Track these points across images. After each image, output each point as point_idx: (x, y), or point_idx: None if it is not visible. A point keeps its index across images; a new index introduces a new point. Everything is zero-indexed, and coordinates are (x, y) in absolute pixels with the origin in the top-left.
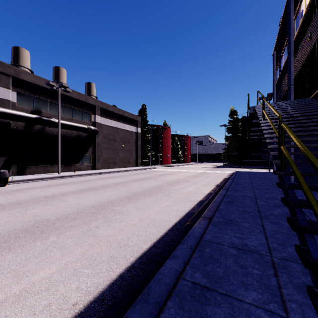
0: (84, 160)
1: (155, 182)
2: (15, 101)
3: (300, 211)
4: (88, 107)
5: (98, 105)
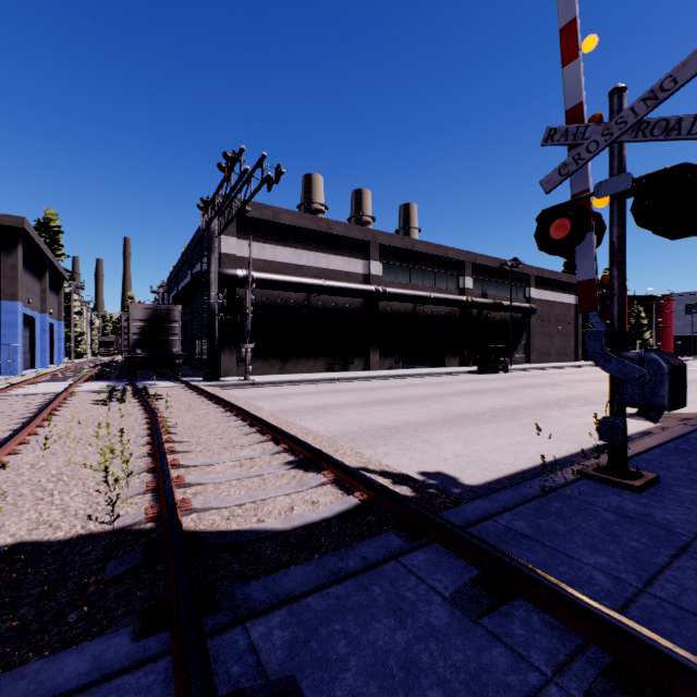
0: (517, 350)
1: None
2: (471, 288)
3: None
4: (521, 279)
5: (532, 273)
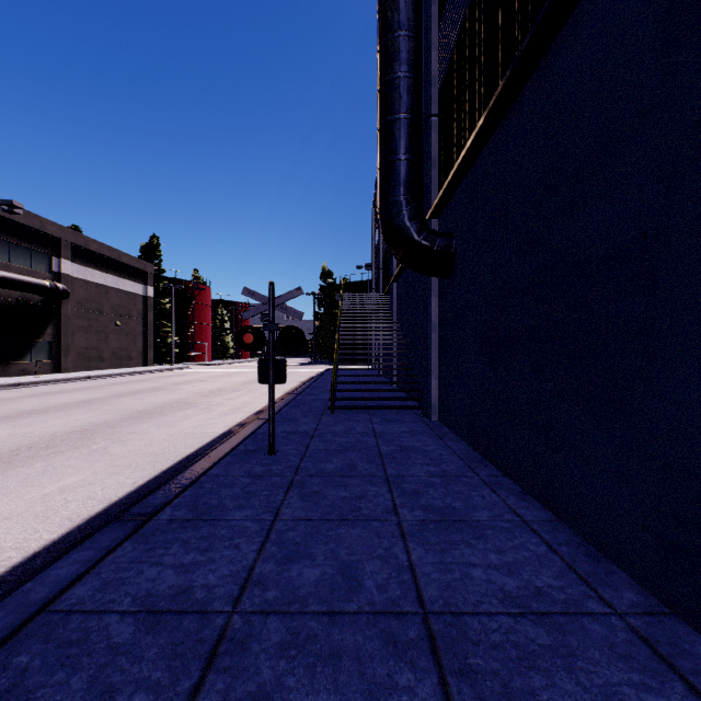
0: (35, 352)
1: (218, 384)
2: None
3: (336, 371)
4: (44, 241)
5: (66, 238)
